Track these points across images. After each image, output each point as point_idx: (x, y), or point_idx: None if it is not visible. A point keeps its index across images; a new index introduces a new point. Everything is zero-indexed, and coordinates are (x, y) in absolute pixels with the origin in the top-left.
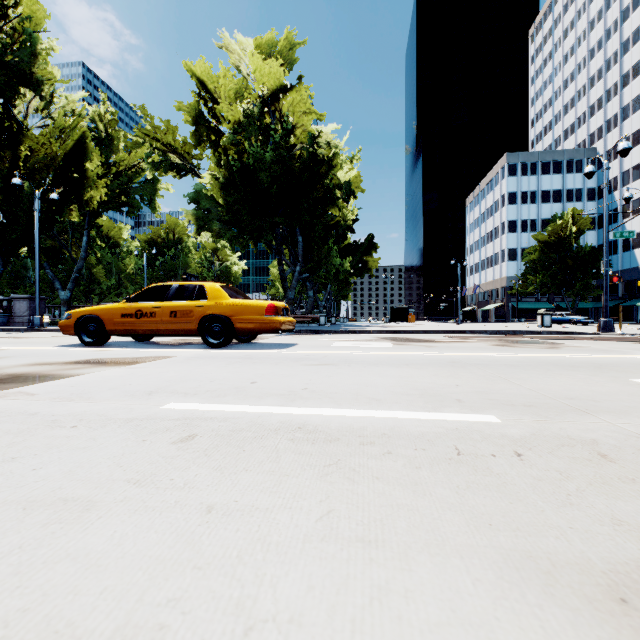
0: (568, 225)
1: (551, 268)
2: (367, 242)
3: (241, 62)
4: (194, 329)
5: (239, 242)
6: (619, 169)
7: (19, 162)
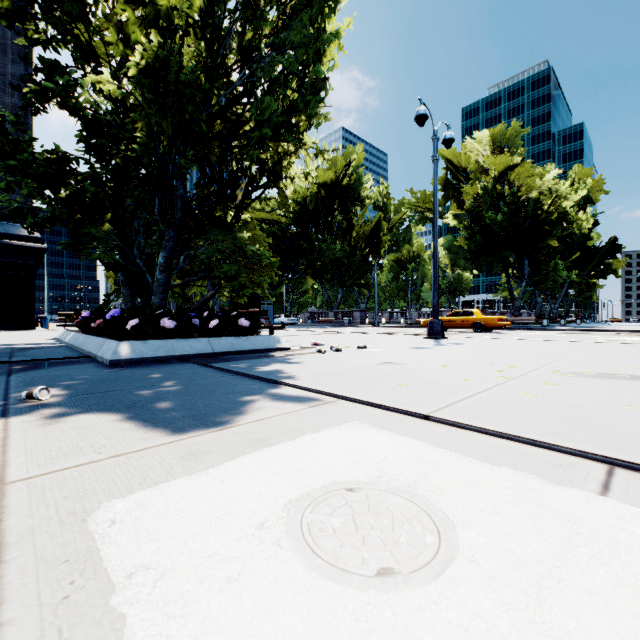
0: None
1: None
2: (607, 246)
3: (479, 156)
4: (469, 326)
5: (476, 269)
6: None
7: (352, 239)
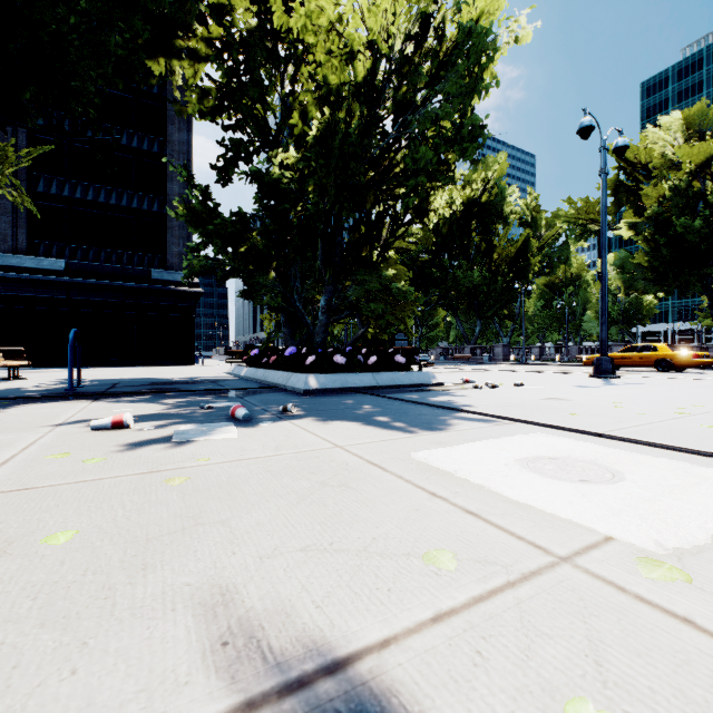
0: None
1: None
2: None
3: (666, 148)
4: (651, 364)
5: (662, 291)
6: None
7: (492, 263)
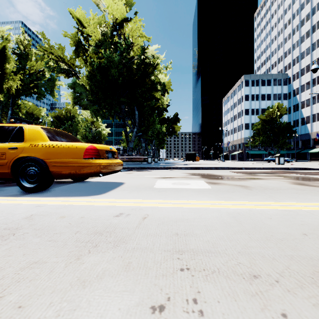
0: (275, 111)
1: (267, 133)
2: (174, 117)
3: (100, 3)
4: (7, 172)
5: (100, 114)
6: (299, 84)
7: None
